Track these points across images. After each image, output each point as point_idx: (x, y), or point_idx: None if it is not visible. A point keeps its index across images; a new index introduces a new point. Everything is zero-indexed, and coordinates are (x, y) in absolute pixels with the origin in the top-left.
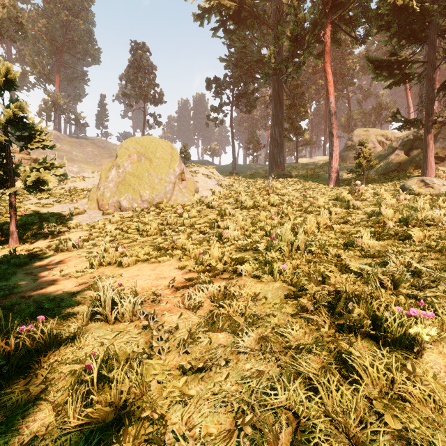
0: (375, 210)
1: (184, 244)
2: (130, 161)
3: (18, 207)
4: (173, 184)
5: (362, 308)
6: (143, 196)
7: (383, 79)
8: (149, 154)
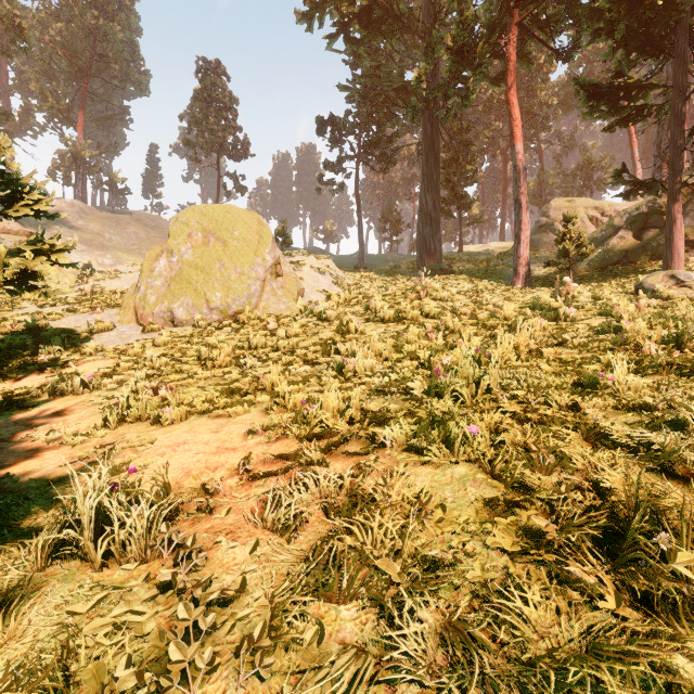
0: (609, 322)
1: (276, 383)
2: (191, 243)
3: (2, 319)
4: (262, 281)
5: (687, 542)
6: (211, 302)
7: (601, 116)
8: (222, 232)
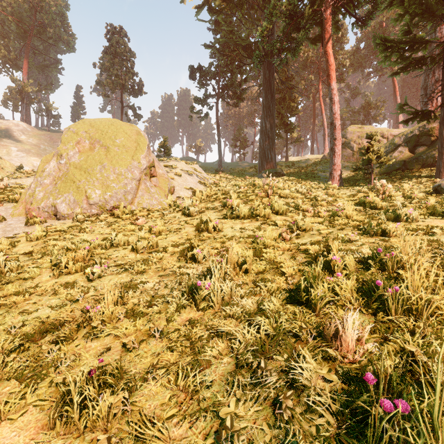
0: None
1: (107, 316)
2: (79, 149)
3: None
4: (138, 181)
5: None
6: (90, 198)
7: (391, 64)
8: (106, 140)
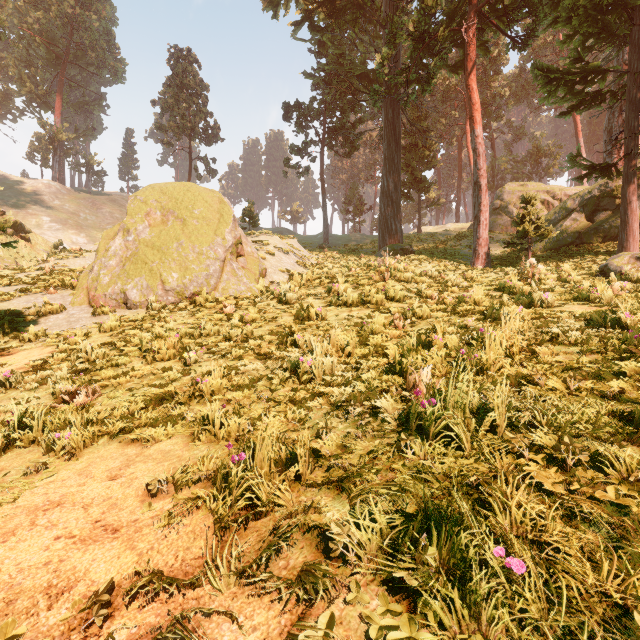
0: (601, 312)
1: (217, 388)
2: (149, 222)
3: None
4: (222, 261)
5: None
6: (166, 283)
7: (557, 101)
8: (182, 211)
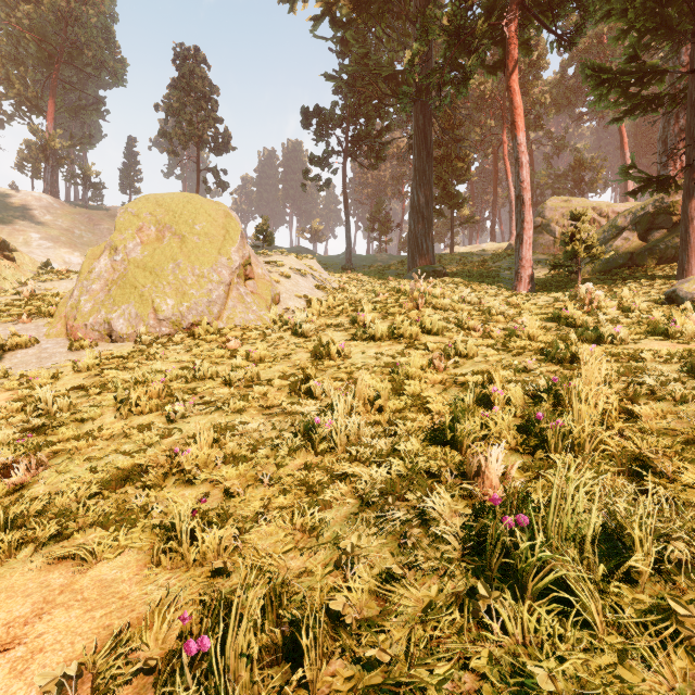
0: None
1: (202, 461)
2: (141, 239)
3: None
4: (227, 286)
5: None
6: (160, 311)
7: (609, 106)
8: (180, 226)
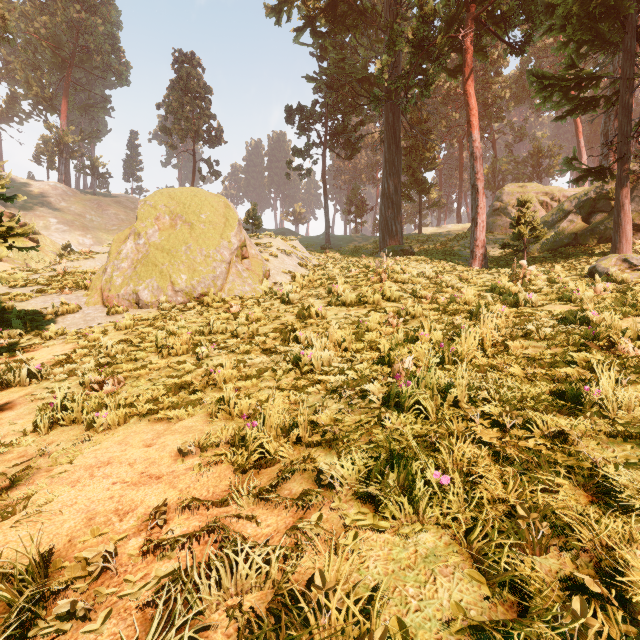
0: (573, 311)
1: (228, 378)
2: (158, 226)
3: None
4: (228, 264)
5: None
6: (176, 284)
7: (553, 106)
8: (189, 215)
